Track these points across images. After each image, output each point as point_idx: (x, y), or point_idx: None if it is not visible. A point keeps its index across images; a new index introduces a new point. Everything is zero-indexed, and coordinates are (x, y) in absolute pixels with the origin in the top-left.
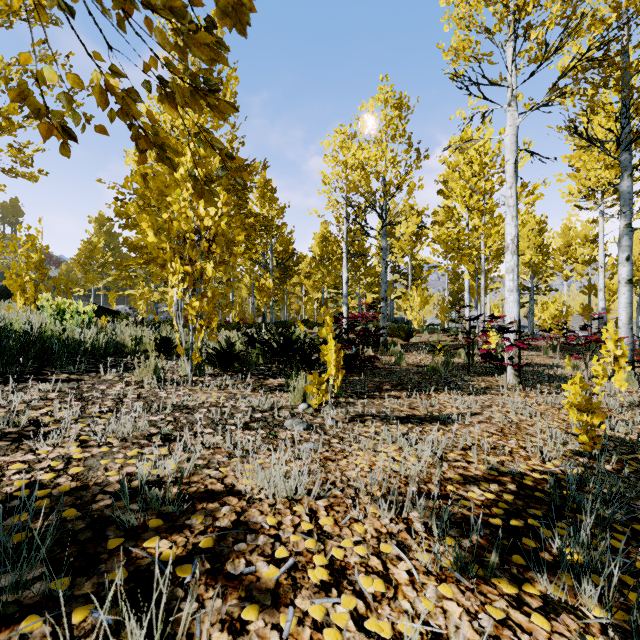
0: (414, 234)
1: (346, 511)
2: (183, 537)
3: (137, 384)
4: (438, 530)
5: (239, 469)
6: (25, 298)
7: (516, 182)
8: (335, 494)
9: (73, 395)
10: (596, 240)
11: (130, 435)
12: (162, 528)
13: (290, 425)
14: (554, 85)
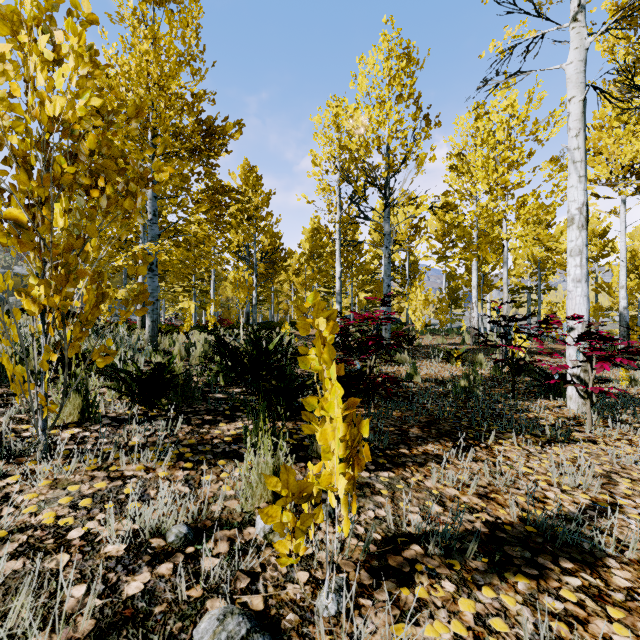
0: (412, 227)
1: None
2: None
3: None
4: None
5: None
6: None
7: (584, 128)
8: None
9: None
10: (604, 235)
11: None
12: None
13: None
14: None
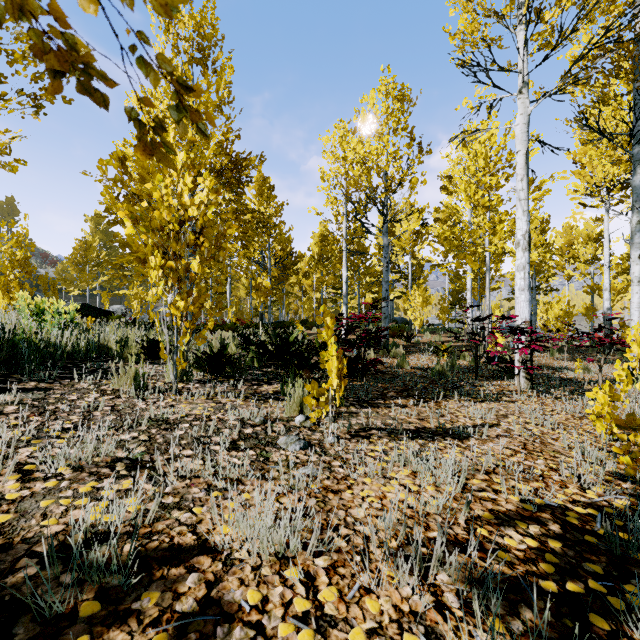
0: (414, 233)
1: (354, 575)
2: (125, 633)
3: (114, 393)
4: (478, 605)
5: (216, 512)
6: (9, 297)
7: (527, 174)
8: (339, 546)
9: (35, 408)
10: (599, 239)
11: (89, 462)
12: (98, 616)
13: (284, 443)
14: (569, 70)
